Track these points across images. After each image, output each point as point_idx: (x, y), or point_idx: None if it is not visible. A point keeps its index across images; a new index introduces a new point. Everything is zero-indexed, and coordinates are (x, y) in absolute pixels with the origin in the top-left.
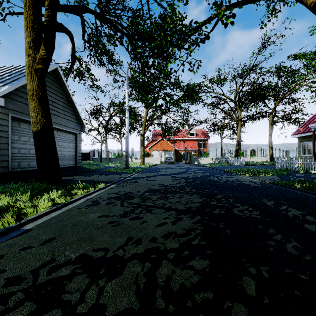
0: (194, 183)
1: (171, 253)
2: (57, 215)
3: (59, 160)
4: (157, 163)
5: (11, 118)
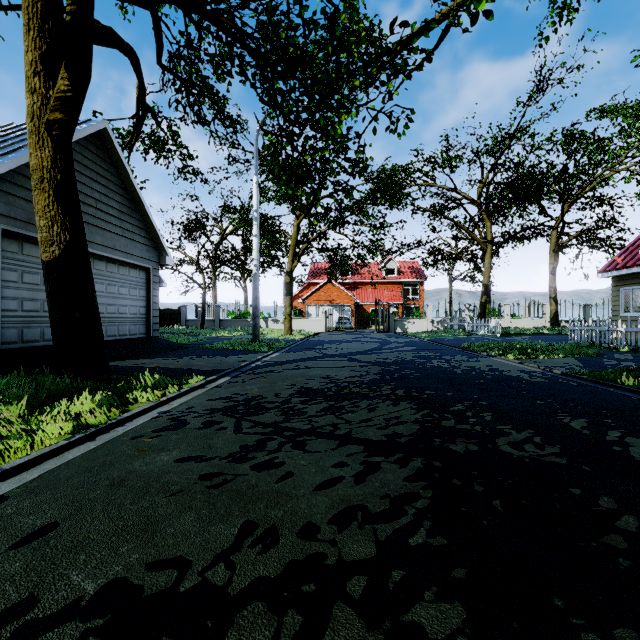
0: (399, 376)
1: (357, 577)
2: (80, 456)
3: (110, 324)
4: (319, 331)
5: (3, 234)
